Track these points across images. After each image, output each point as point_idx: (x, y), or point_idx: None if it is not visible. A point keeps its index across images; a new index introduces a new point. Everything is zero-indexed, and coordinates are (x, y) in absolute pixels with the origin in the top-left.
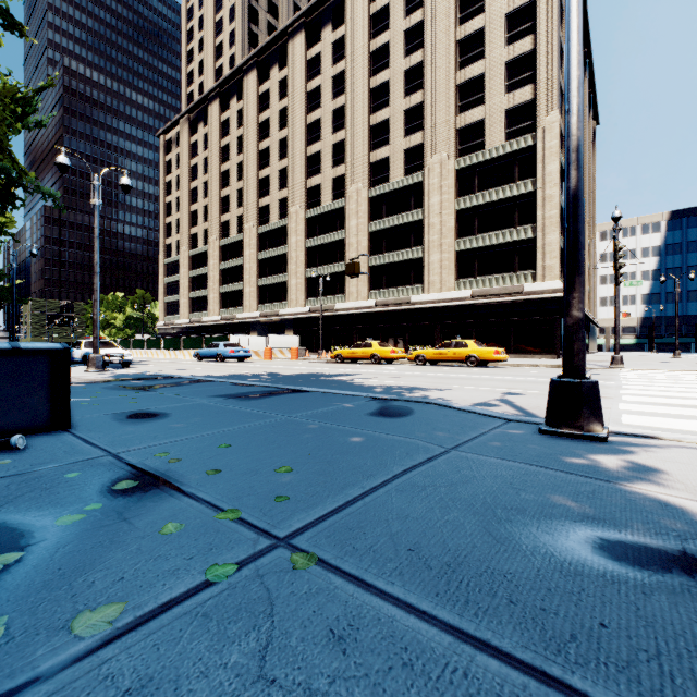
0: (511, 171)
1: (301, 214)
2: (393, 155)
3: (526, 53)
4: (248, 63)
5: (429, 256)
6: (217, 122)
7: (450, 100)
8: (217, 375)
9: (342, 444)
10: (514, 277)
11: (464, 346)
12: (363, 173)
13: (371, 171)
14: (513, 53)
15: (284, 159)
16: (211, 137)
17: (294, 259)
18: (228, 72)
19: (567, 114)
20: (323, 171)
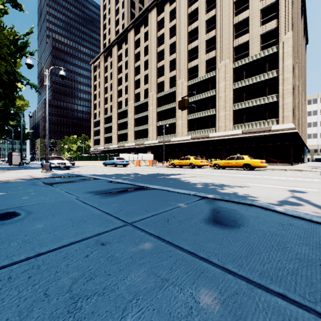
0: (264, 66)
1: (154, 95)
2: (200, 63)
3: (272, 3)
4: (130, 26)
5: (219, 113)
6: (116, 55)
7: (230, 33)
8: (107, 174)
9: None
10: (266, 122)
11: (242, 159)
12: (184, 74)
13: (189, 72)
14: (265, 4)
15: (146, 70)
16: (113, 63)
17: (151, 117)
18: (121, 31)
19: None
20: (165, 74)
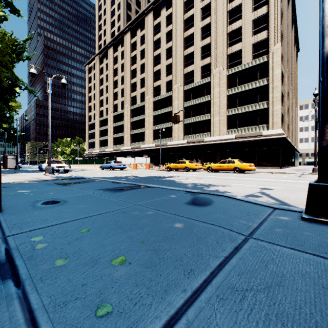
0: (255, 74)
1: (151, 99)
2: (195, 69)
3: (263, 15)
4: (126, 29)
5: (213, 118)
6: (112, 57)
7: (224, 41)
8: (107, 177)
9: (168, 231)
10: (257, 127)
11: (232, 162)
12: (180, 79)
13: (185, 77)
14: (256, 15)
15: (143, 73)
16: (109, 65)
17: (148, 121)
18: (117, 34)
19: (322, 2)
20: (161, 78)
